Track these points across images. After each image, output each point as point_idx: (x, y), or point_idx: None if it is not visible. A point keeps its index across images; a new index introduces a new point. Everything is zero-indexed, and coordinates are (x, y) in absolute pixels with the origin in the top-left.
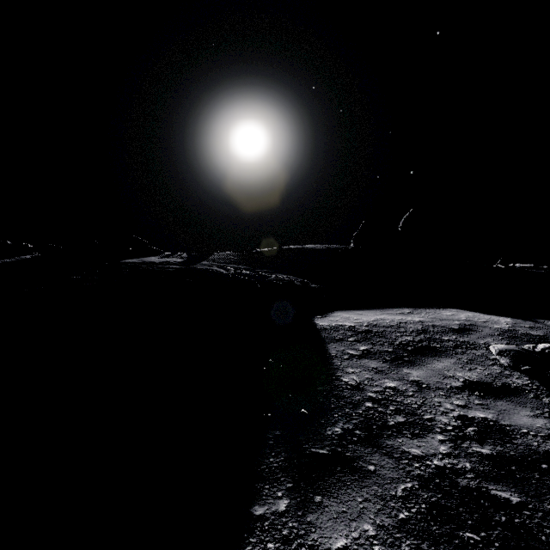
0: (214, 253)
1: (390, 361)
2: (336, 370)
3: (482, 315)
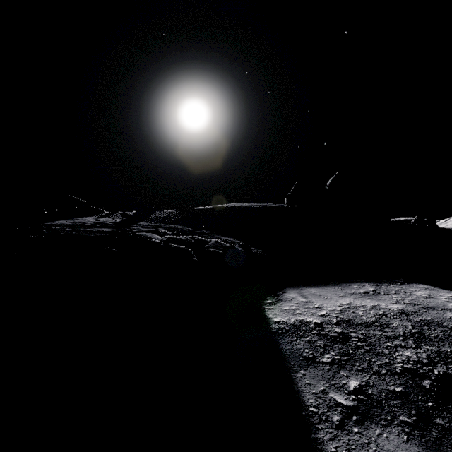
0: (156, 212)
1: (417, 430)
2: None
3: None
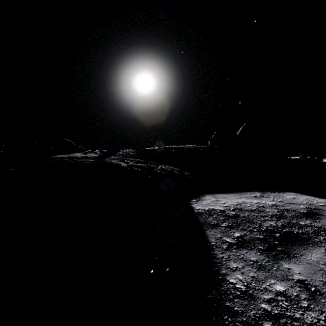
0: (120, 151)
1: (266, 251)
2: (220, 266)
3: (317, 199)
